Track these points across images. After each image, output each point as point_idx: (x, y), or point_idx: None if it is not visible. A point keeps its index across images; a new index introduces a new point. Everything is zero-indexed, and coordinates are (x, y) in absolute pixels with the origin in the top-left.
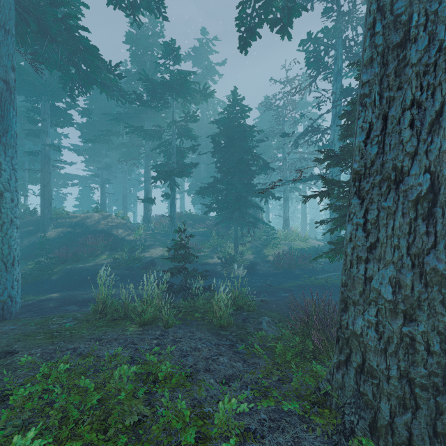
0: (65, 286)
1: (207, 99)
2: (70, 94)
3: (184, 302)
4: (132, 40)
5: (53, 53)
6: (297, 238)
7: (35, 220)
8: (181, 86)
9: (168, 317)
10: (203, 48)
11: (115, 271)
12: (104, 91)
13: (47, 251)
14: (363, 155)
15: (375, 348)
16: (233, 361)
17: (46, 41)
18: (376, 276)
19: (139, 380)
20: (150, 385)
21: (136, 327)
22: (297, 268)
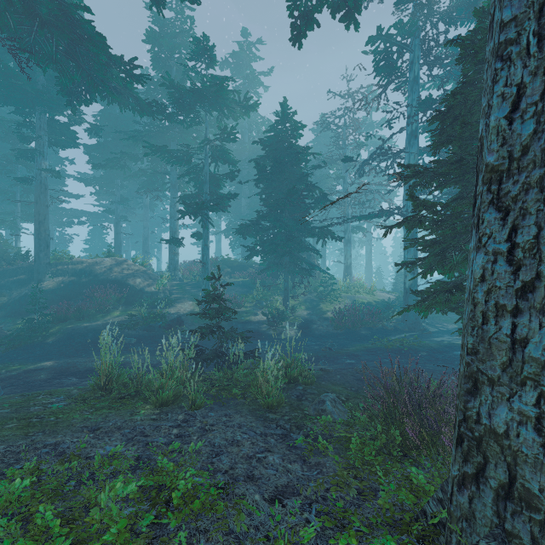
0: (63, 351)
1: (249, 112)
2: (71, 102)
3: (218, 373)
4: (154, 38)
5: (45, 43)
6: (362, 290)
7: (28, 266)
8: (216, 94)
9: (195, 395)
10: (245, 53)
11: (130, 331)
12: (115, 97)
13: (43, 306)
14: (506, 140)
15: (535, 459)
16: (288, 461)
17: (35, 26)
18: (536, 337)
19: (145, 500)
20: (161, 508)
21: (151, 408)
22: (364, 327)
